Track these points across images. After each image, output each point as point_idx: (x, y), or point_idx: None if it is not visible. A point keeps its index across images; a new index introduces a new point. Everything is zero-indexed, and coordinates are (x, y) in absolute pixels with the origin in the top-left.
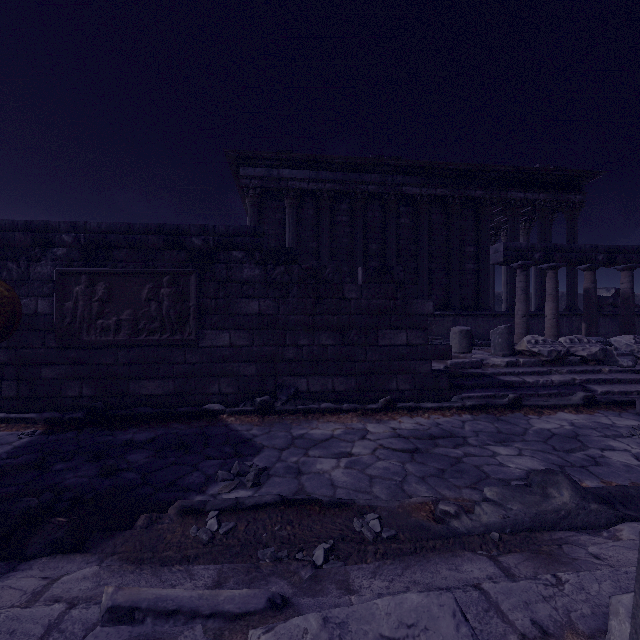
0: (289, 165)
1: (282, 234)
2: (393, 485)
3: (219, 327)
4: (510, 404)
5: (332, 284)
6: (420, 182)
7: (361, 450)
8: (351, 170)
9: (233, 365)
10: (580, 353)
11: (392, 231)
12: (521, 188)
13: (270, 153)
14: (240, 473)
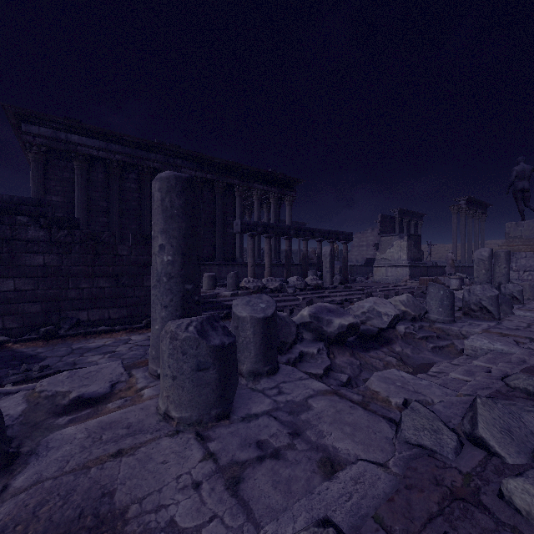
0: (78, 132)
1: (71, 191)
2: (136, 359)
3: (3, 276)
4: (224, 316)
5: (108, 245)
6: (195, 167)
7: (122, 349)
8: (139, 148)
9: (18, 305)
10: (270, 287)
11: None
12: (261, 182)
13: (57, 118)
14: (28, 369)
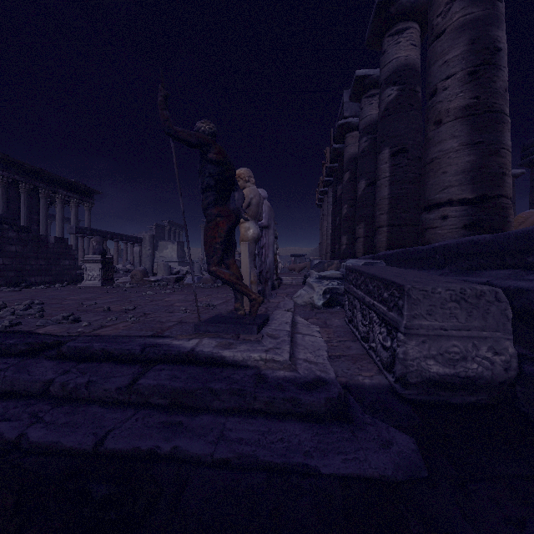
0: None
1: None
2: None
3: None
4: None
5: (44, 242)
6: (2, 167)
7: None
8: None
9: (4, 272)
10: None
11: None
12: (65, 189)
13: None
14: None
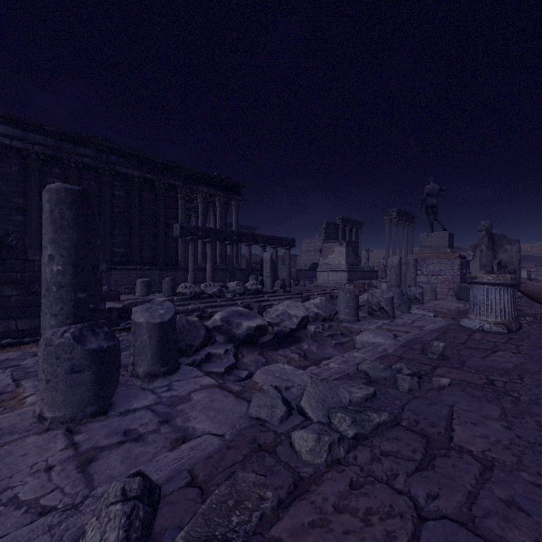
0: None
1: None
2: None
3: None
4: None
5: (16, 249)
6: (132, 165)
7: (29, 362)
8: (64, 140)
9: None
10: (209, 292)
11: (107, 200)
12: (206, 185)
13: None
14: None
